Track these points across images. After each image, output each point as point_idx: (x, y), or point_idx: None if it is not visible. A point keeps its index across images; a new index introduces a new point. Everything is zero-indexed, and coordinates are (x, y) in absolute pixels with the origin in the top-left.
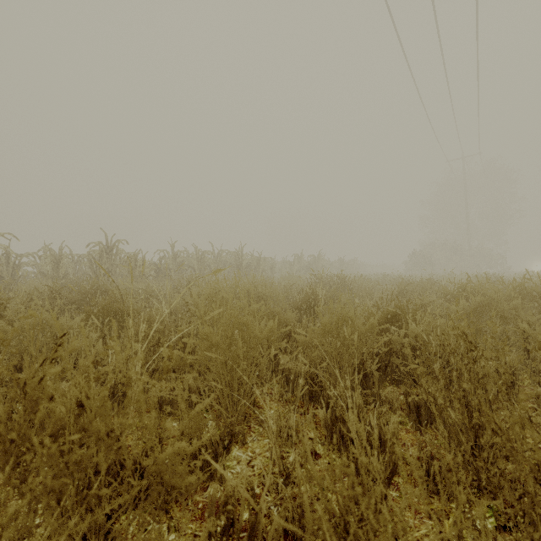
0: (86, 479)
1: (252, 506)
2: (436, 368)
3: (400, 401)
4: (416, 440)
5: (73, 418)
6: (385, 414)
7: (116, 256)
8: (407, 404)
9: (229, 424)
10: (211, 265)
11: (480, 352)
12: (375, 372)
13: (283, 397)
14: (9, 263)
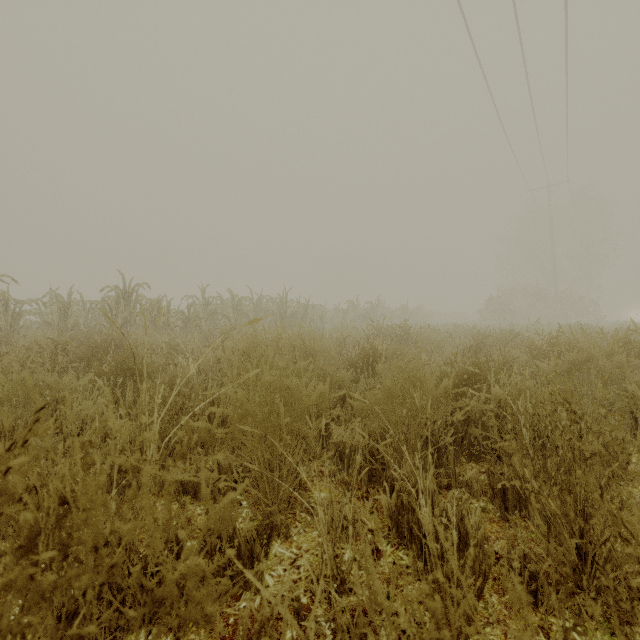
0: (73, 603)
1: (297, 621)
2: (525, 441)
3: (480, 482)
4: (502, 533)
5: (54, 521)
6: (465, 501)
7: (135, 303)
8: (491, 486)
9: (268, 514)
10: (250, 313)
11: (588, 425)
12: (450, 446)
13: (336, 477)
14: (8, 311)
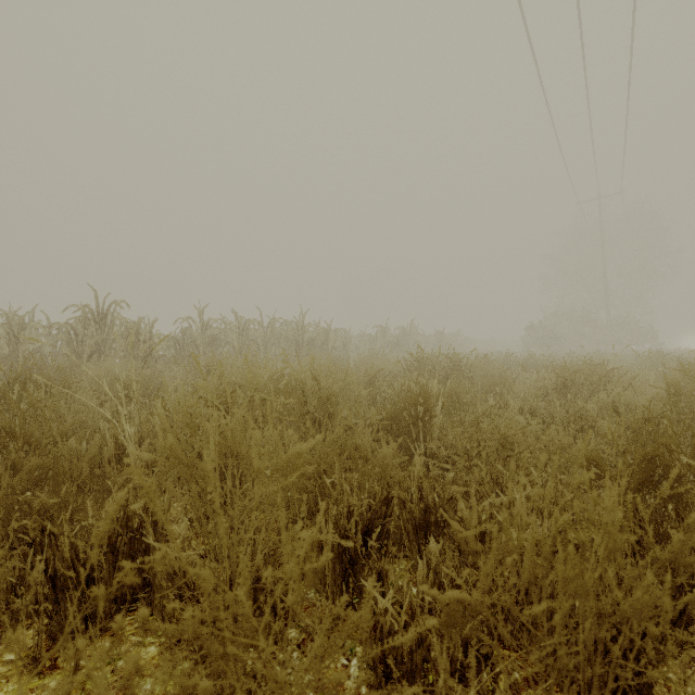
0: None
1: None
2: None
3: None
4: None
5: None
6: None
7: (111, 326)
8: None
9: None
10: (259, 339)
11: None
12: None
13: None
14: None
